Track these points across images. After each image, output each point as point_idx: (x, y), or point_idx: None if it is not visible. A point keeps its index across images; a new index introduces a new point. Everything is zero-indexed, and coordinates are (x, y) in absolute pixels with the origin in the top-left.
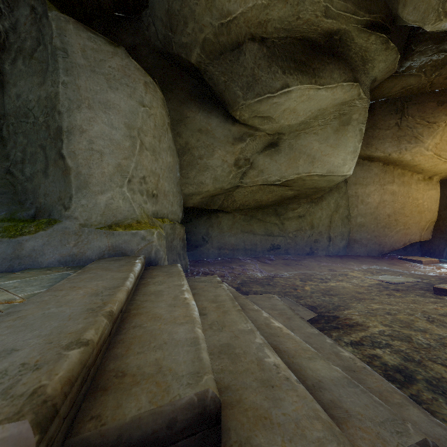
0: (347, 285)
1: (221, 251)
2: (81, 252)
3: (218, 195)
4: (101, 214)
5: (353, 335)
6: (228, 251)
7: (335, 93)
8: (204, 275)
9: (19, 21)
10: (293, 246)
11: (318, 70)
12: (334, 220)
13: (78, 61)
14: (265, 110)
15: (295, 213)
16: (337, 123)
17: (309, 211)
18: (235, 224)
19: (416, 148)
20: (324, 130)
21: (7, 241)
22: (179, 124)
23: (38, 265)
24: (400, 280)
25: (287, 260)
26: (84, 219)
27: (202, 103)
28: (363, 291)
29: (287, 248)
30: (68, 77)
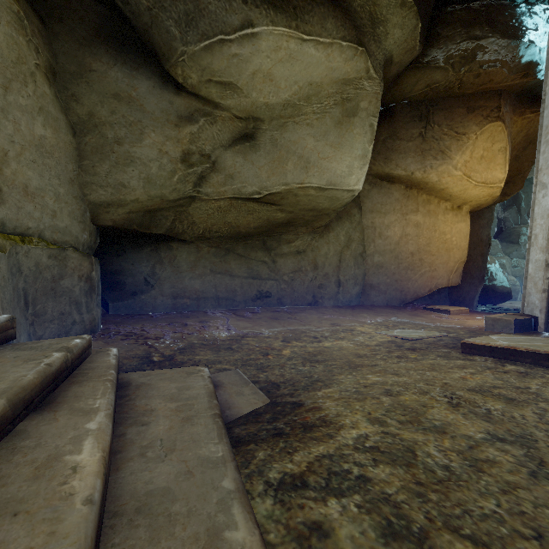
0: (347, 344)
1: (177, 300)
2: None
3: (160, 210)
4: None
5: (298, 456)
6: (190, 300)
7: (331, 58)
8: (123, 337)
9: None
10: (290, 294)
11: (302, 10)
12: (344, 258)
13: None
14: (223, 68)
15: (292, 247)
16: (340, 113)
17: (311, 245)
18: (200, 260)
19: (443, 166)
20: (321, 120)
21: None
22: (75, 80)
23: None
24: (420, 335)
25: (278, 312)
26: None
27: (121, 51)
28: (366, 353)
29: (281, 297)
30: None
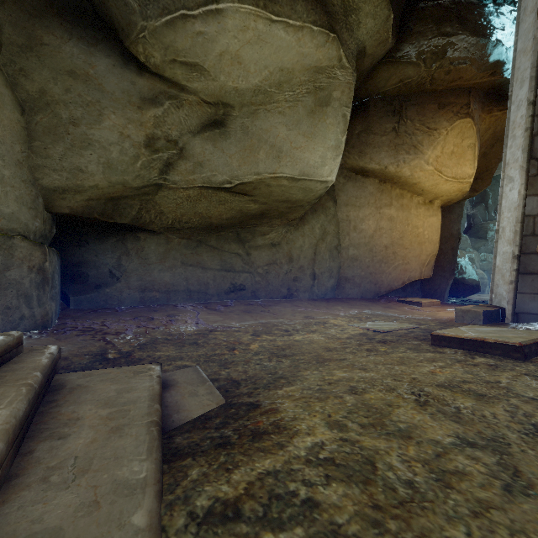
0: (318, 338)
1: (145, 293)
2: None
3: (124, 198)
4: None
5: (238, 474)
6: (159, 293)
7: (302, 43)
8: (79, 333)
9: None
10: (264, 287)
11: None
12: (319, 251)
13: None
14: (187, 47)
15: (267, 239)
16: (312, 102)
17: (286, 237)
18: (170, 252)
19: (416, 160)
20: (294, 109)
21: None
22: (24, 54)
23: None
24: (392, 327)
25: (252, 305)
26: None
27: (77, 25)
28: (336, 346)
29: (255, 290)
30: None
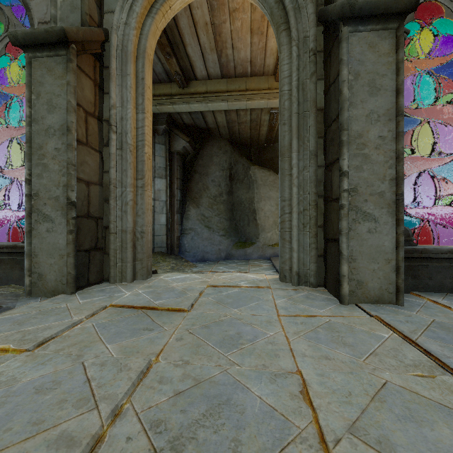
0: None
1: None
2: (264, 254)
3: None
4: (269, 240)
5: None
6: None
7: None
8: None
9: (238, 169)
10: None
11: None
12: None
13: (260, 183)
14: None
15: None
16: None
17: None
18: None
19: None
20: None
21: (242, 250)
22: None
23: (252, 258)
24: None
25: None
26: (264, 242)
27: None
28: None
29: None
30: (257, 190)
